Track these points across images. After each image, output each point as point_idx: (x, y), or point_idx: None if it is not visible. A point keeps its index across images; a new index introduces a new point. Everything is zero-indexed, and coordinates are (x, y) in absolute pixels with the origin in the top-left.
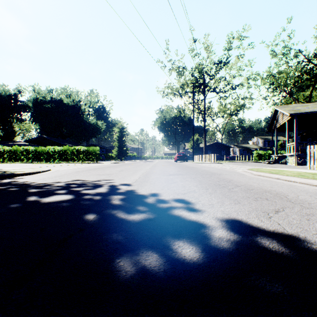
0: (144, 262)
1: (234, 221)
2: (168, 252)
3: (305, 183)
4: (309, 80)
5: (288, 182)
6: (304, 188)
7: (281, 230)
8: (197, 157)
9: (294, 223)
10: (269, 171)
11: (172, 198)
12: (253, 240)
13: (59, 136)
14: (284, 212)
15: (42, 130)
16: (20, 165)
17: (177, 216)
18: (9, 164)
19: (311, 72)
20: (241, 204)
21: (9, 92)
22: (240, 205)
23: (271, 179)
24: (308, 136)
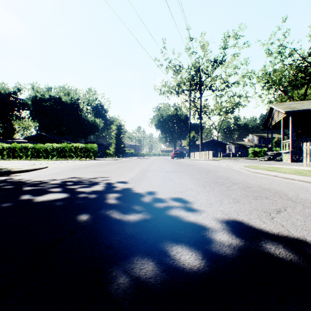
0: (138, 272)
1: (235, 222)
2: (165, 259)
3: (304, 180)
4: (304, 78)
5: (285, 179)
6: (303, 186)
7: (286, 232)
8: (194, 154)
9: (299, 224)
10: (266, 168)
11: (169, 197)
12: (257, 245)
13: (58, 134)
14: (286, 212)
15: (41, 127)
16: (18, 162)
17: (174, 217)
18: (8, 161)
19: (306, 70)
20: (241, 203)
21: (9, 90)
22: (240, 204)
23: (268, 176)
24: (303, 134)
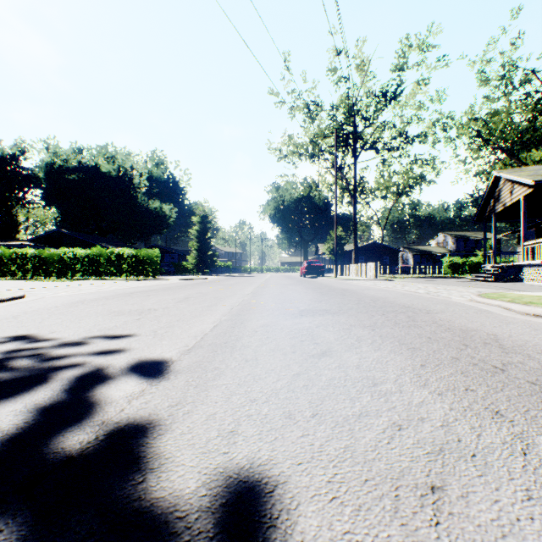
0: None
1: None
2: None
3: None
4: None
5: None
6: None
7: None
8: (342, 269)
9: None
10: None
11: None
12: None
13: (95, 232)
14: None
15: (64, 220)
16: None
17: None
18: None
19: None
20: None
21: (2, 151)
22: None
23: None
24: None
